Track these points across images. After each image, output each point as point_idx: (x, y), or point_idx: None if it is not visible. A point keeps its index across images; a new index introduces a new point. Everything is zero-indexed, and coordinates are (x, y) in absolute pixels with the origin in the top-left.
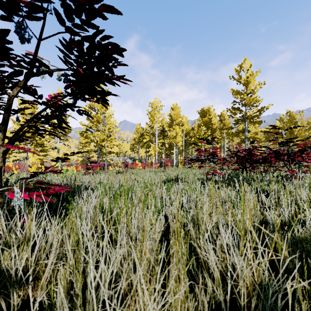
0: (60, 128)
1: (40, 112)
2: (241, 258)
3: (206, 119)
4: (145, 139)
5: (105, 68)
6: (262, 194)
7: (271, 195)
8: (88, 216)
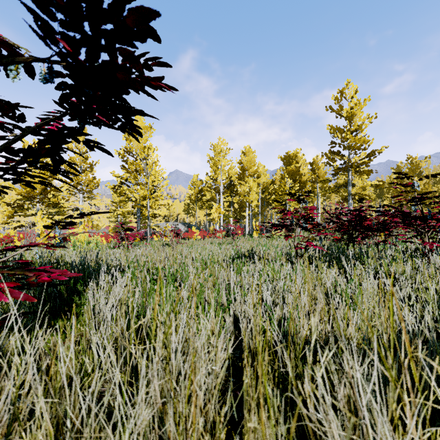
0: (61, 174)
1: (12, 141)
2: (392, 428)
3: (292, 168)
4: (204, 197)
5: (126, 61)
6: (383, 278)
7: (399, 281)
8: (108, 318)
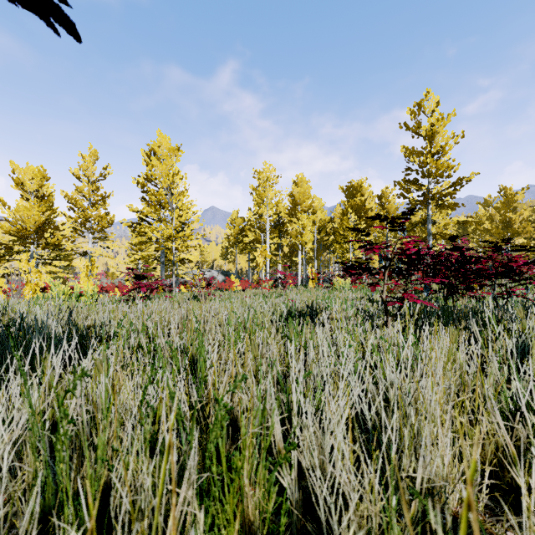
0: None
1: None
2: None
3: (356, 201)
4: (246, 238)
5: None
6: None
7: None
8: None
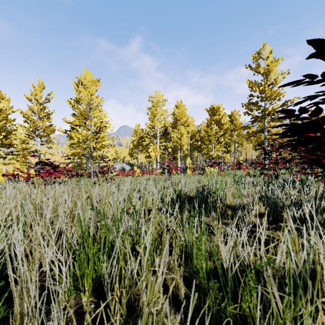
0: None
1: None
2: None
3: (216, 118)
4: (144, 142)
5: None
6: None
7: None
8: None
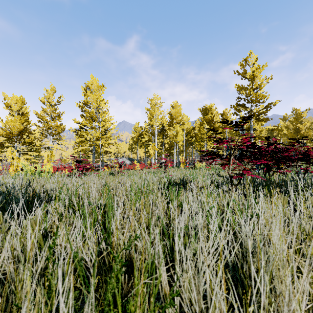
0: None
1: None
2: None
3: (208, 117)
4: (143, 139)
5: None
6: None
7: None
8: None
